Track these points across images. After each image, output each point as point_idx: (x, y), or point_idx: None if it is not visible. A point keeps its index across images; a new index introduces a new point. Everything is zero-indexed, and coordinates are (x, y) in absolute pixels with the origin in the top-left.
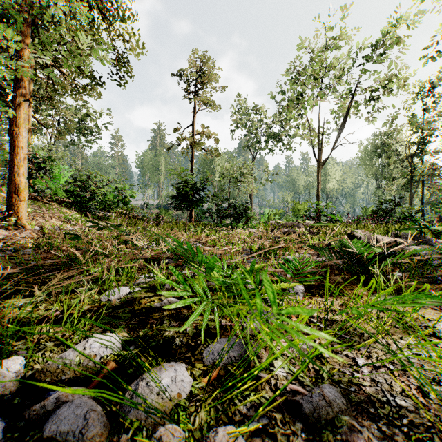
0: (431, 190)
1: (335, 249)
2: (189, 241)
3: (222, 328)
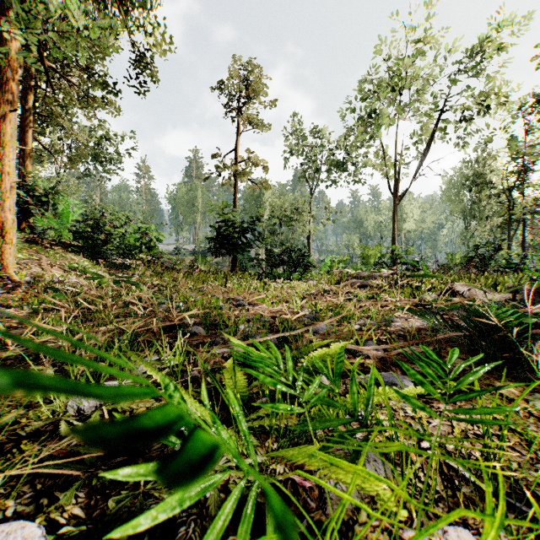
0: (534, 232)
1: (431, 310)
2: (230, 297)
3: (279, 493)
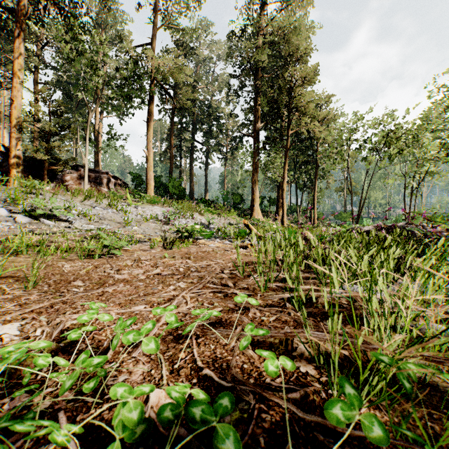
0: None
1: None
2: None
3: None
